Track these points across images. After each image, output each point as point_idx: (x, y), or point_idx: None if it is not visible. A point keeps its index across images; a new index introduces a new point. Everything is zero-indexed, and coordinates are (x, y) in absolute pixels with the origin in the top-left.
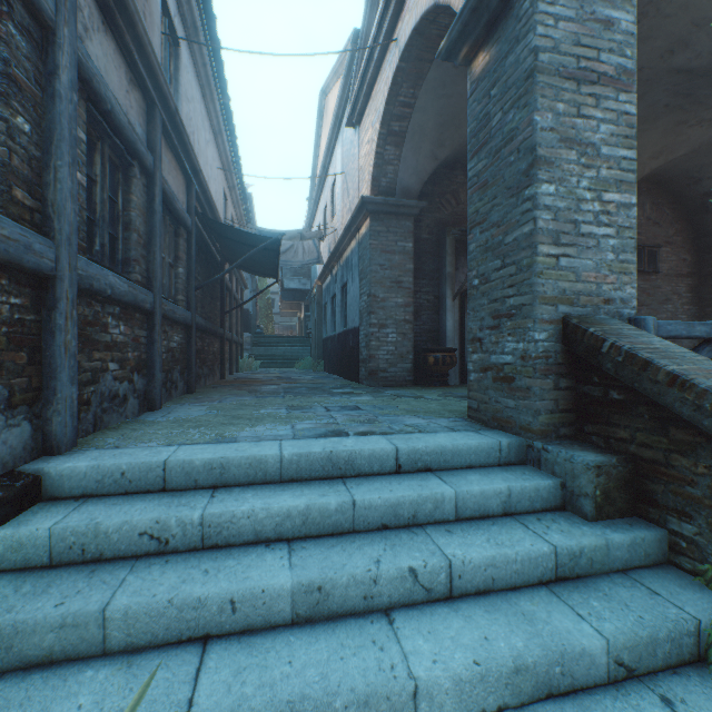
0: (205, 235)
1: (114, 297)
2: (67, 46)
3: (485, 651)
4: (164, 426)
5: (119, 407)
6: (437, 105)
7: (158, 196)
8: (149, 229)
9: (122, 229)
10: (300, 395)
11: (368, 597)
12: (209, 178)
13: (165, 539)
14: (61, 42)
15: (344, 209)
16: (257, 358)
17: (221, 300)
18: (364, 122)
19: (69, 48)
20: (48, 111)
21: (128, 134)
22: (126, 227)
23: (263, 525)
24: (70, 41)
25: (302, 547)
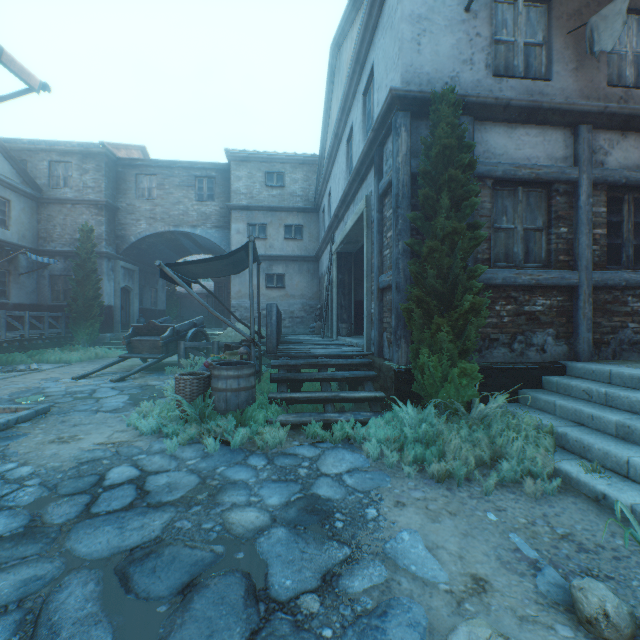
0: None
1: (628, 286)
2: (584, 182)
3: None
4: None
5: (639, 350)
6: None
7: None
8: None
9: None
10: None
11: None
12: None
13: (590, 395)
14: (580, 184)
15: None
16: None
17: None
18: None
19: (585, 182)
20: (575, 217)
21: None
22: None
23: (633, 404)
24: (586, 178)
25: None
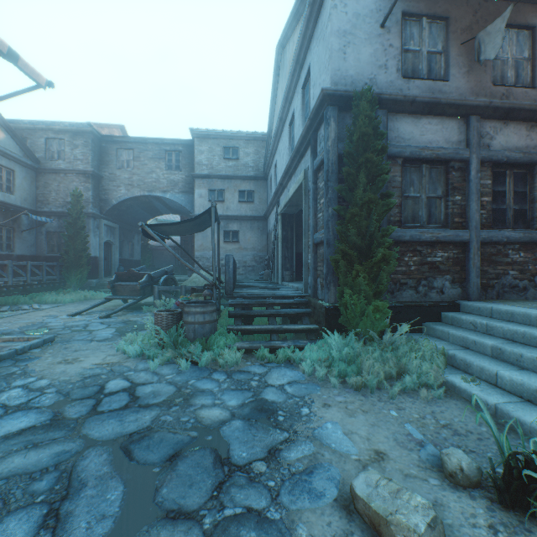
0: None
1: (508, 241)
2: (473, 161)
3: (530, 382)
4: (529, 302)
5: (518, 292)
6: None
7: None
8: None
9: (528, 204)
10: None
11: (517, 361)
12: None
13: (475, 326)
14: (470, 162)
15: None
16: None
17: None
18: None
19: (475, 160)
20: (467, 188)
21: (522, 160)
22: (530, 202)
23: (505, 332)
24: (475, 157)
25: (514, 343)
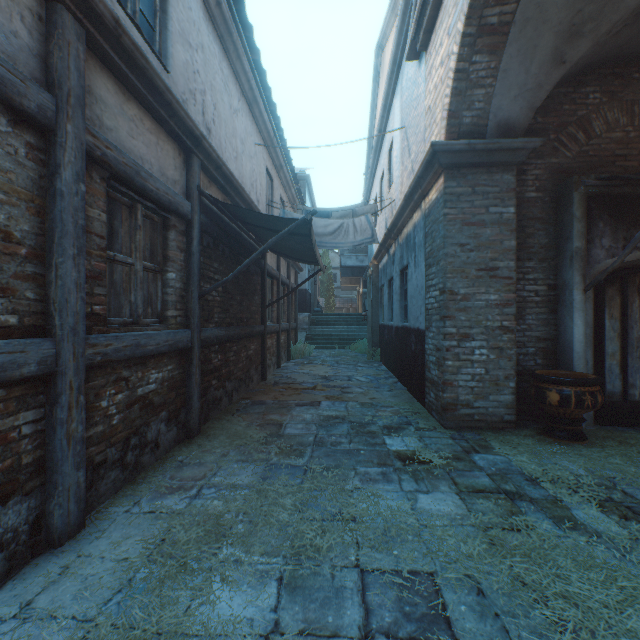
0: (229, 222)
1: None
2: None
3: None
4: None
5: None
6: None
7: (70, 165)
8: (49, 225)
9: None
10: (332, 466)
11: None
12: (239, 154)
13: None
14: None
15: (403, 173)
16: (314, 338)
17: (262, 293)
18: (433, 40)
19: None
20: None
21: None
22: None
23: None
24: None
25: None
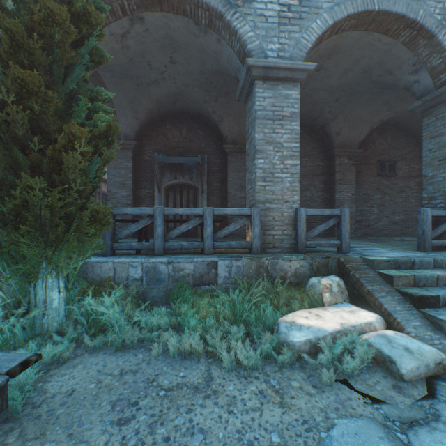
0: None
1: None
2: None
3: None
4: None
5: None
6: (122, 93)
7: None
8: None
9: None
10: None
11: None
12: None
13: None
14: None
15: None
16: None
17: None
18: None
19: None
20: None
21: None
22: None
23: None
24: None
25: None
